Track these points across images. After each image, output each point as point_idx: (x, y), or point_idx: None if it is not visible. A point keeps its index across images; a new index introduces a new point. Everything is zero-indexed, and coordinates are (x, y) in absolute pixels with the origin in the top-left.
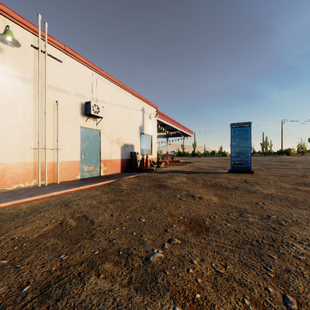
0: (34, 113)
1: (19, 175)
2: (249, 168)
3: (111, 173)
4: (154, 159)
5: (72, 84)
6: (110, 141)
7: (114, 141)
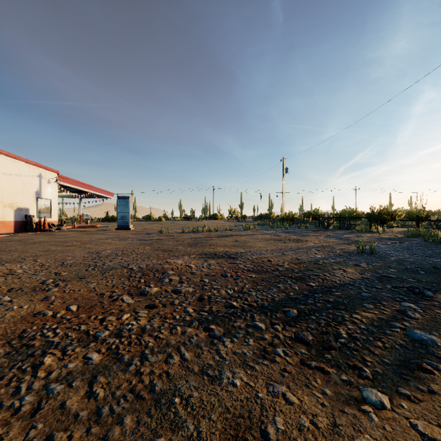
0: None
1: None
2: (129, 226)
3: (4, 232)
4: (55, 222)
5: None
6: (3, 205)
7: (7, 205)
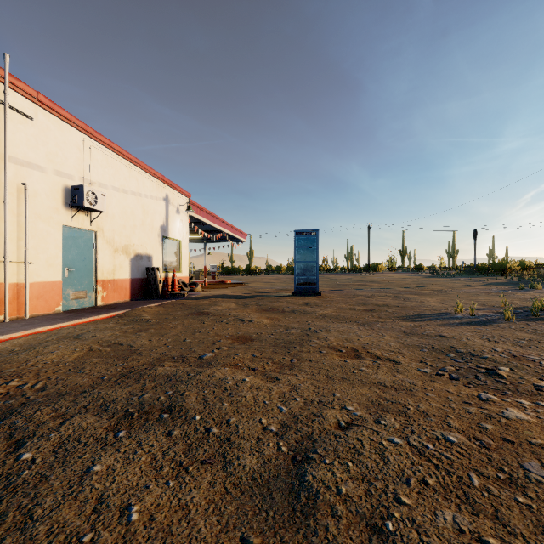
0: None
1: None
2: (316, 289)
3: (115, 301)
4: (185, 279)
5: (50, 156)
6: (113, 250)
7: (119, 250)
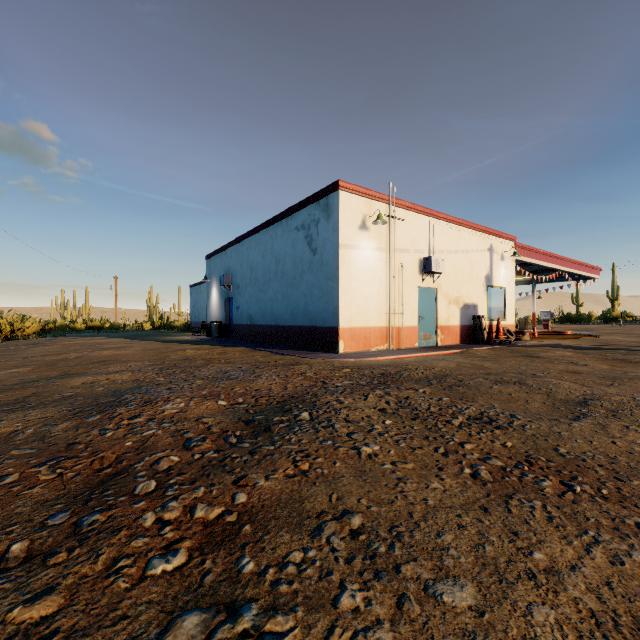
0: (385, 279)
1: (377, 338)
2: None
3: (448, 343)
4: (510, 327)
5: (412, 240)
6: (447, 302)
7: (451, 301)
